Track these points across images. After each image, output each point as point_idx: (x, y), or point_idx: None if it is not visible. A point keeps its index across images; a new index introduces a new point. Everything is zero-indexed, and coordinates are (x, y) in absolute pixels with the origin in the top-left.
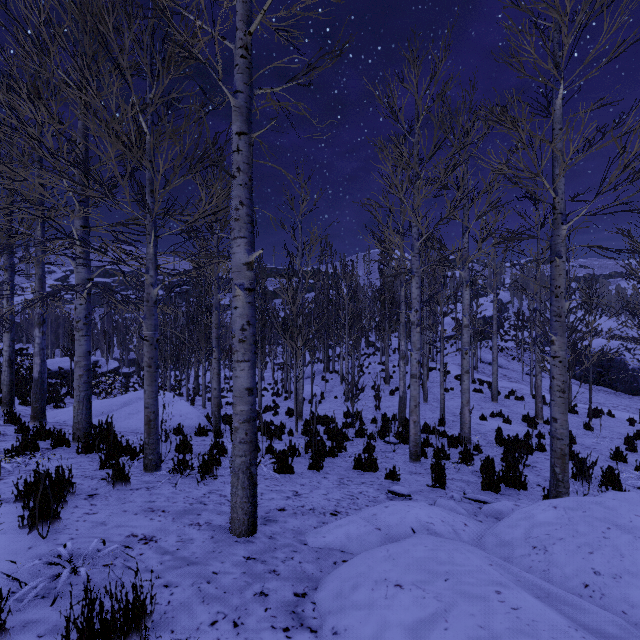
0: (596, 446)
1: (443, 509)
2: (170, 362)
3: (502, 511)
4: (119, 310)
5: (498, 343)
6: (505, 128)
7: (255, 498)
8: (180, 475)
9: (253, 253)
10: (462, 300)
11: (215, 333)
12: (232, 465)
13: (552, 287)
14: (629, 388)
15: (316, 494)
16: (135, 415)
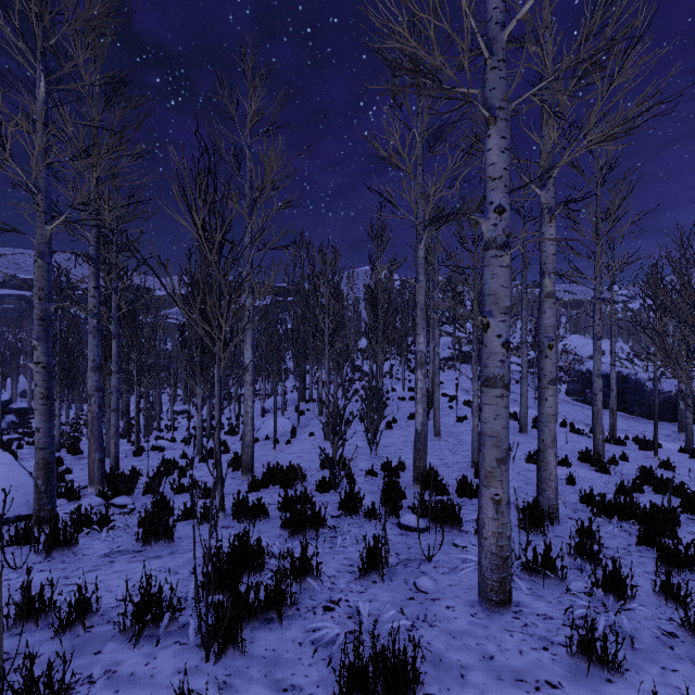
0: None
1: None
2: (59, 389)
3: None
4: (25, 326)
5: None
6: None
7: None
8: None
9: None
10: (541, 247)
11: (37, 308)
12: None
13: None
14: (647, 412)
15: None
16: None
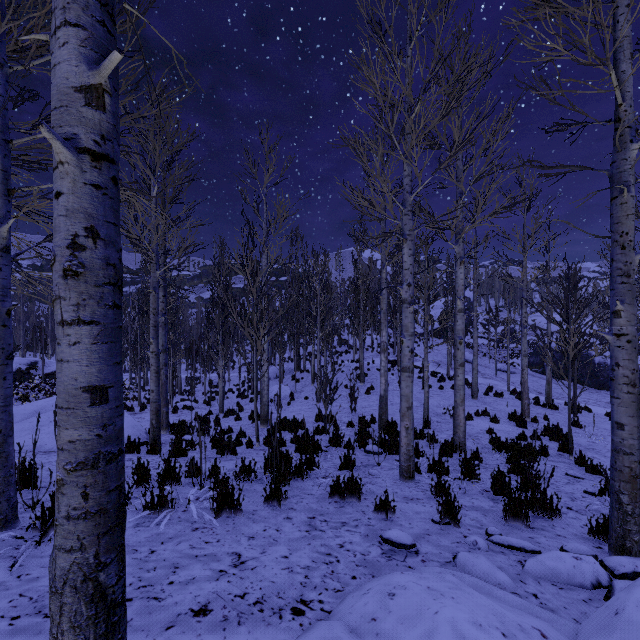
0: (594, 446)
1: (478, 580)
2: None
3: (559, 570)
4: None
5: (468, 340)
6: (549, 4)
7: (114, 637)
8: (29, 543)
9: (100, 64)
10: (456, 280)
11: (152, 320)
12: (52, 570)
13: (615, 234)
14: (596, 382)
15: (271, 558)
16: (44, 427)
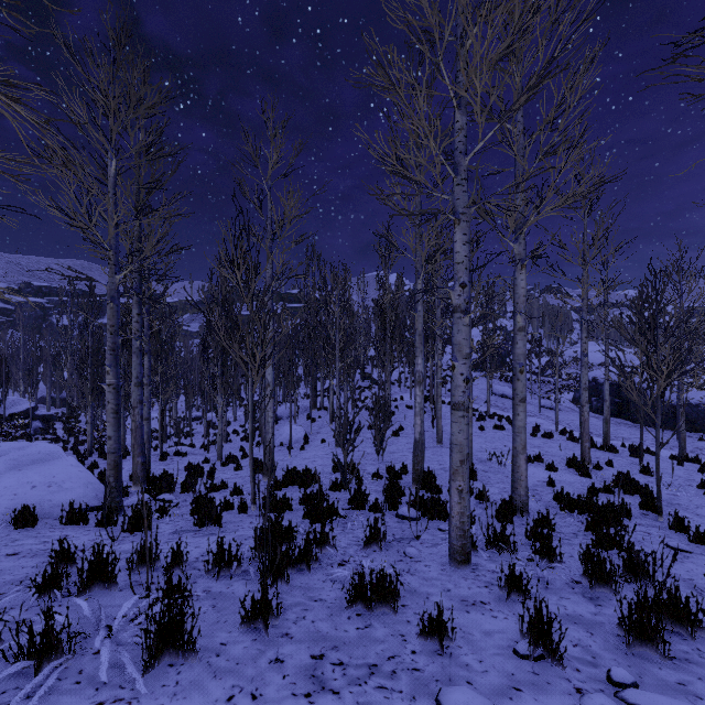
0: (678, 500)
1: None
2: (91, 398)
3: None
4: (45, 334)
5: (506, 373)
6: None
7: None
8: None
9: None
10: (515, 289)
11: (109, 341)
12: None
13: None
14: (650, 420)
15: None
16: None
